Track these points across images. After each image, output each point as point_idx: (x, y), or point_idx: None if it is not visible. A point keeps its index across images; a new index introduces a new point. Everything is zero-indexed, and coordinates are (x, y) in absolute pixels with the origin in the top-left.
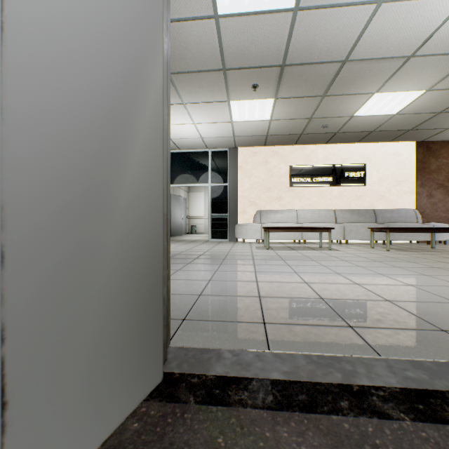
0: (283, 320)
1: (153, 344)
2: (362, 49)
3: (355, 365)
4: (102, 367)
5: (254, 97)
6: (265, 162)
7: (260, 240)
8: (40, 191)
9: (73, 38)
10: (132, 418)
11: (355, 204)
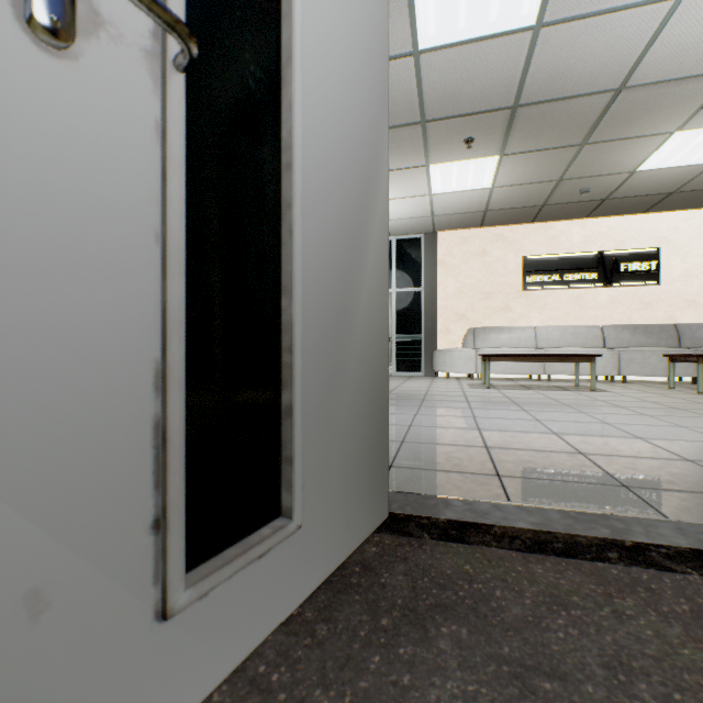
0: (524, 474)
1: (381, 474)
2: (650, 68)
3: (629, 524)
4: (347, 482)
5: (467, 157)
6: (482, 252)
7: (474, 374)
8: (316, 311)
9: (332, 168)
10: (368, 544)
11: (639, 316)
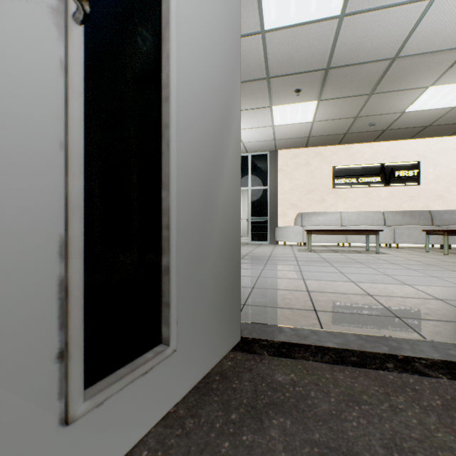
0: (332, 309)
1: (235, 311)
2: (414, 44)
3: (400, 343)
4: (211, 318)
5: (296, 101)
6: (306, 164)
7: (301, 243)
8: (187, 200)
9: (199, 102)
10: (226, 359)
11: (407, 205)
